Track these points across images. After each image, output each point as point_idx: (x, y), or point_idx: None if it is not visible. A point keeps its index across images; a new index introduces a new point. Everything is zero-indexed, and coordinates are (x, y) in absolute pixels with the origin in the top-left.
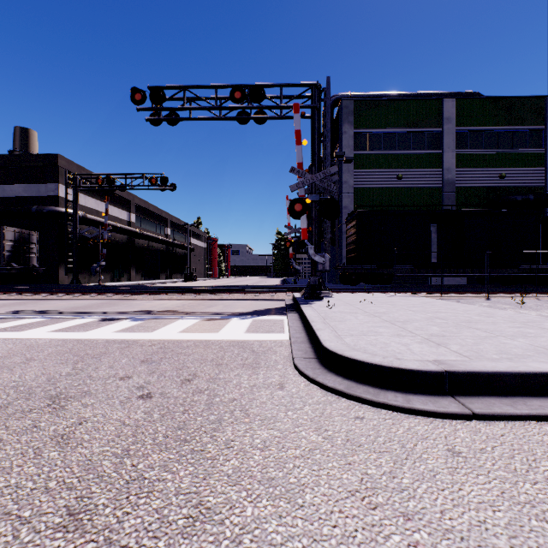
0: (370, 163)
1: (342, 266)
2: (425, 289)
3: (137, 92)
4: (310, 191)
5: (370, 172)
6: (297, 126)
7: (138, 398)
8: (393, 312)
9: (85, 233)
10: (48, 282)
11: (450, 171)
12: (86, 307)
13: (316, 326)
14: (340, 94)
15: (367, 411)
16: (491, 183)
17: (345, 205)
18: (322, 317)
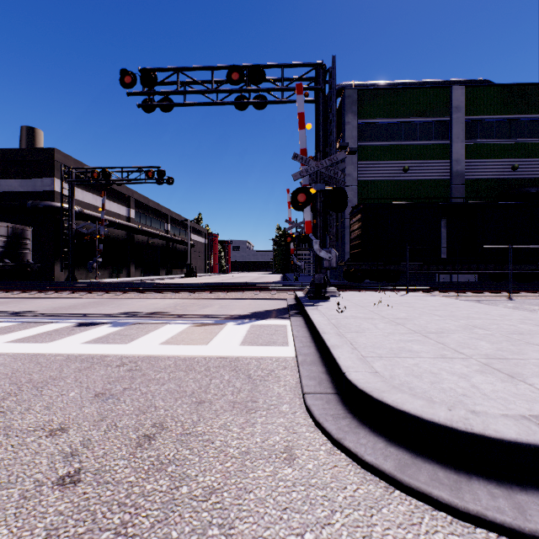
0: (374, 154)
1: (346, 262)
2: (439, 288)
3: (127, 75)
4: (314, 180)
5: (374, 164)
6: (300, 108)
7: (54, 485)
8: (417, 318)
9: (81, 228)
10: (44, 279)
11: (459, 162)
12: (70, 308)
13: (330, 341)
14: (343, 83)
15: (450, 532)
16: (503, 175)
17: (348, 199)
18: (333, 325)
